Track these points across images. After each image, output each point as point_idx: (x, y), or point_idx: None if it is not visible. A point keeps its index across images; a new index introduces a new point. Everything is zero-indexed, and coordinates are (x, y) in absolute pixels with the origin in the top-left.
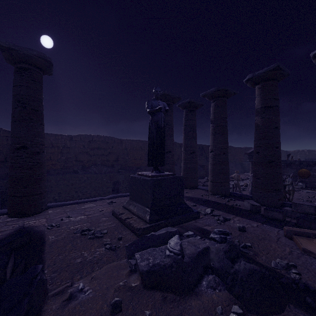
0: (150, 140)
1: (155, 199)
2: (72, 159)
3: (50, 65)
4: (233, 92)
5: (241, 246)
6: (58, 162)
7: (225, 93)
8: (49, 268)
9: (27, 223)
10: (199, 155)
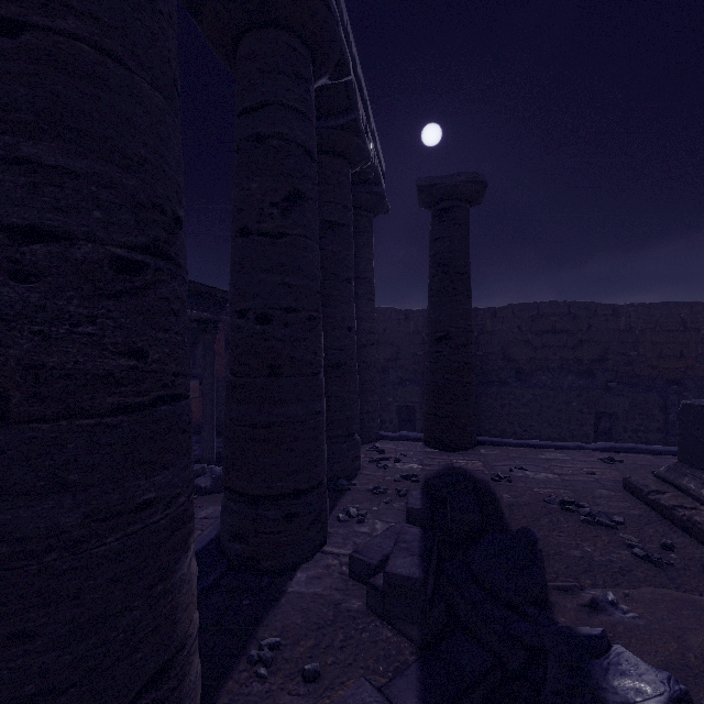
0: None
1: None
2: (496, 355)
3: (482, 188)
4: None
5: None
6: None
7: None
8: None
9: (456, 462)
10: None
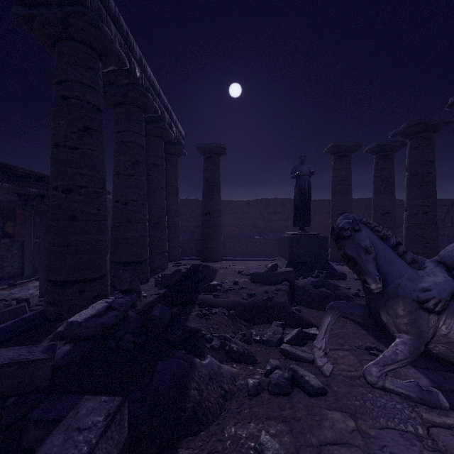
0: (294, 202)
1: (292, 253)
2: (249, 224)
3: (224, 150)
4: (441, 122)
5: (352, 294)
6: (236, 228)
7: (424, 127)
8: (216, 279)
9: (210, 265)
10: (451, 219)
